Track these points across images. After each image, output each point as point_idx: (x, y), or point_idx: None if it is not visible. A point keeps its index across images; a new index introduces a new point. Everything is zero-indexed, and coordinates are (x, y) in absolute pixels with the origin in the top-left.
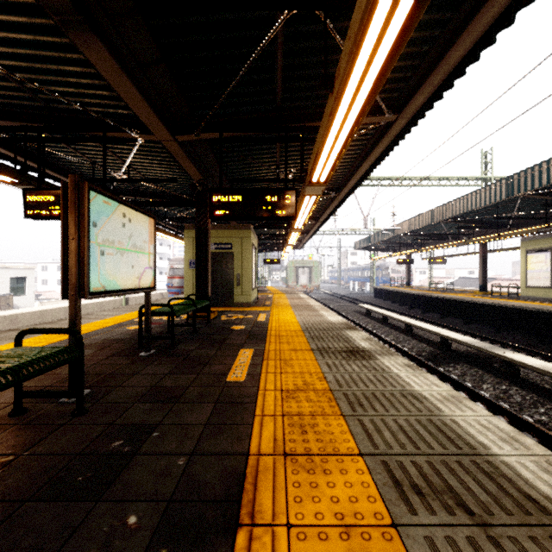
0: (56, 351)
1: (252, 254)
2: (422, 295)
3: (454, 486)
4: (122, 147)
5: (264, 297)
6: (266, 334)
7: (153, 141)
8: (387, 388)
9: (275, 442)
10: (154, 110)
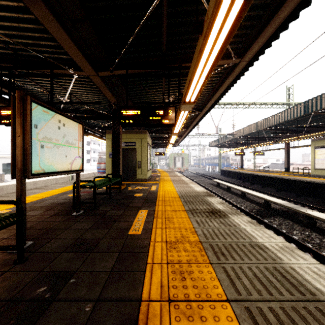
0: (0, 217)
1: (147, 148)
2: (250, 174)
3: None
4: (65, 81)
5: (155, 175)
6: (156, 199)
7: (84, 77)
8: (239, 240)
9: (162, 288)
10: (82, 54)
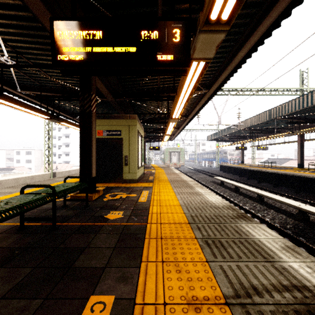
0: None
1: (138, 139)
2: (258, 170)
3: None
4: None
5: (149, 172)
6: (144, 231)
7: (18, 6)
8: None
9: None
10: None
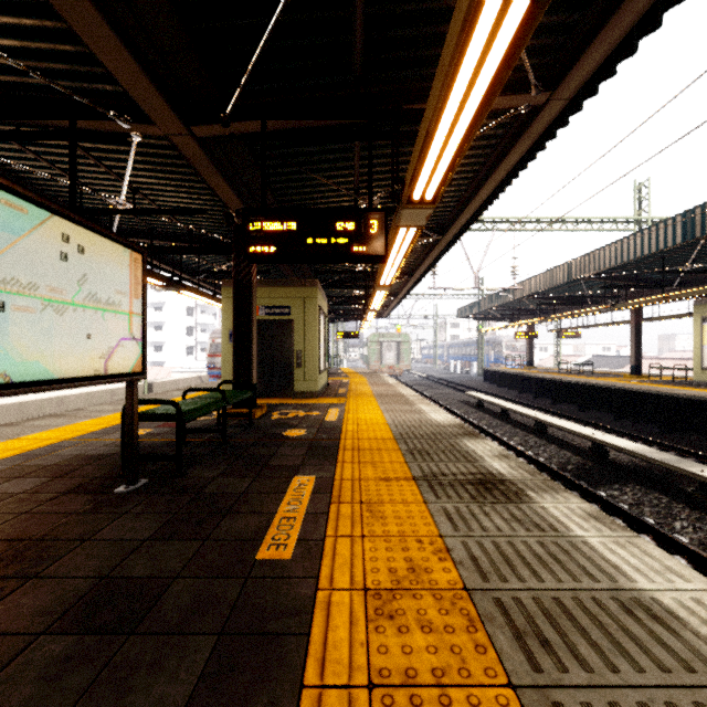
0: None
1: (319, 321)
2: (552, 379)
3: None
4: (118, 158)
5: (337, 382)
6: (337, 445)
7: (163, 145)
8: (581, 582)
9: None
10: (145, 69)
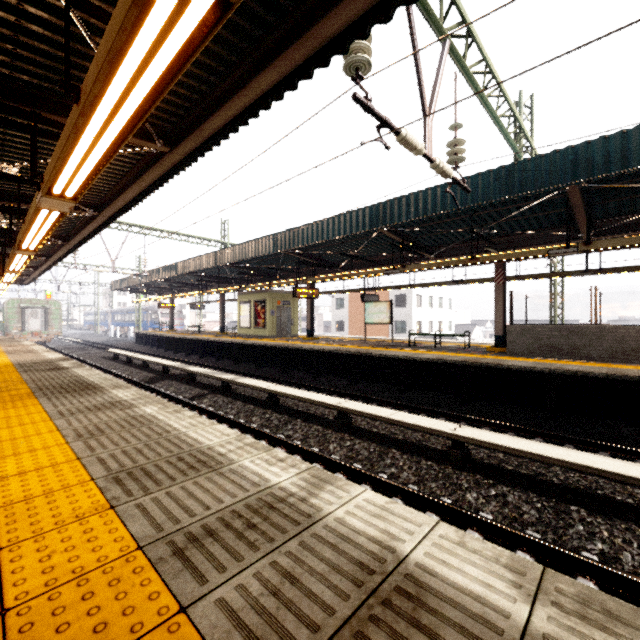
0: None
1: None
2: (173, 337)
3: (65, 386)
4: None
5: None
6: None
7: None
8: (63, 376)
9: None
10: None
